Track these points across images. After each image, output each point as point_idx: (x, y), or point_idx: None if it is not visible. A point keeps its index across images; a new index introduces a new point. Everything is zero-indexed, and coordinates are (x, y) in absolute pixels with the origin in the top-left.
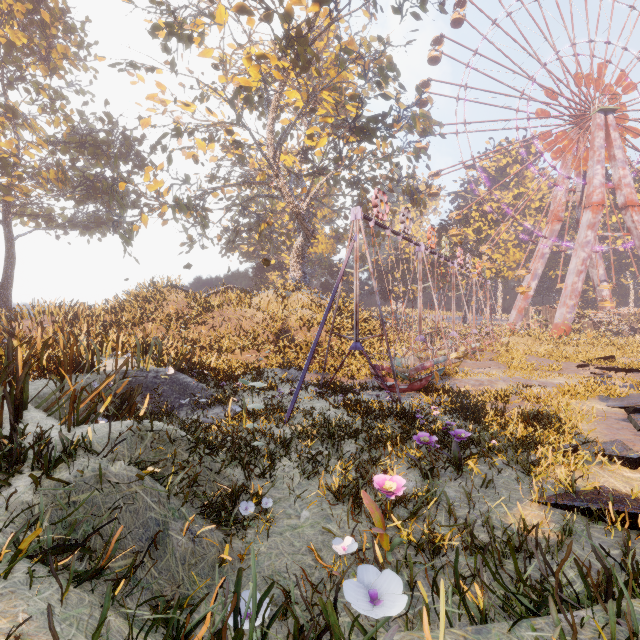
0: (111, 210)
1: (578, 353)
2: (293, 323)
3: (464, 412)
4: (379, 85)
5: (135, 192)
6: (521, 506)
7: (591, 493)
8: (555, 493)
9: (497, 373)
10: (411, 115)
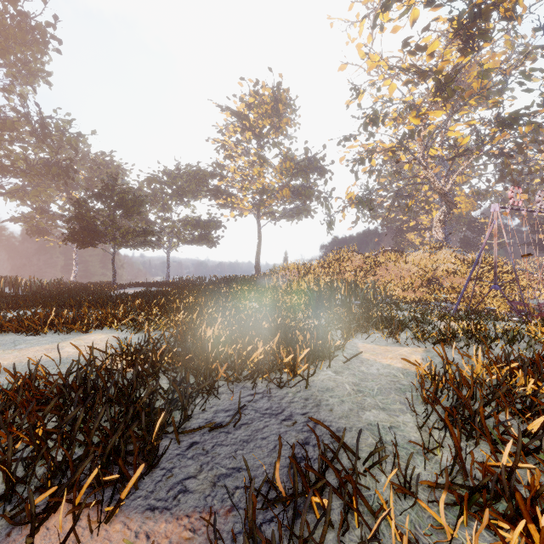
0: (303, 204)
1: None
2: (440, 274)
3: None
4: (521, 84)
5: (318, 191)
6: None
7: None
8: None
9: None
10: None
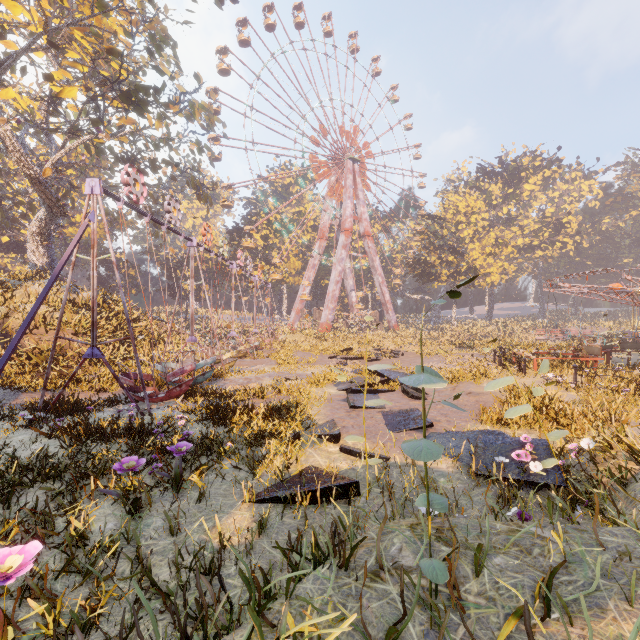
0: None
1: (332, 347)
2: (18, 324)
3: (215, 415)
4: (151, 53)
5: None
6: (232, 512)
7: (298, 477)
8: (269, 486)
9: (268, 369)
10: (190, 102)
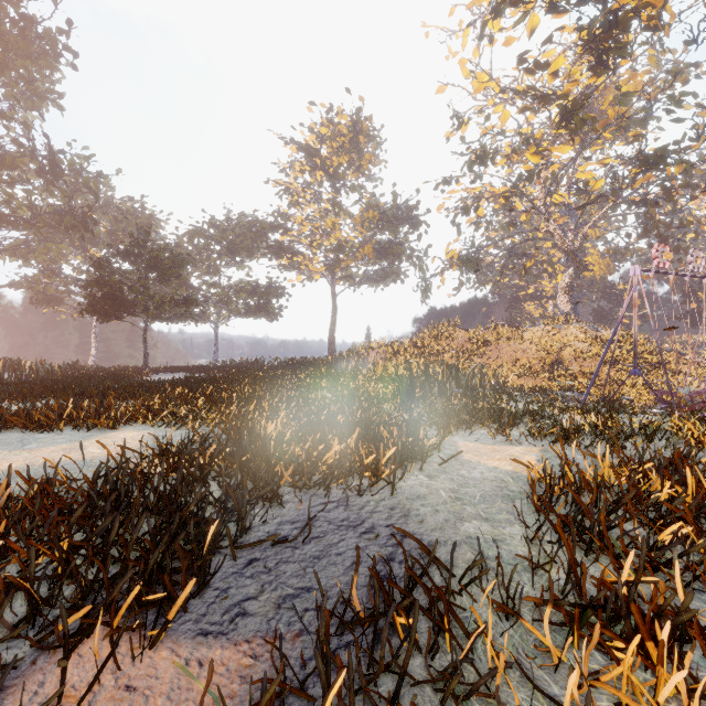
0: (391, 265)
1: None
2: (566, 355)
3: None
4: (669, 113)
5: (410, 248)
6: None
7: None
8: None
9: None
10: None
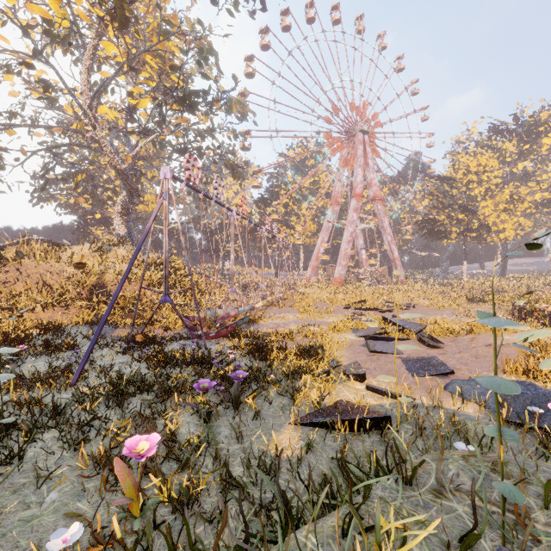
0: None
1: (346, 299)
2: (111, 278)
3: (256, 352)
4: (200, 64)
5: None
6: (281, 431)
7: (332, 407)
8: (308, 413)
9: (292, 317)
10: (229, 99)
